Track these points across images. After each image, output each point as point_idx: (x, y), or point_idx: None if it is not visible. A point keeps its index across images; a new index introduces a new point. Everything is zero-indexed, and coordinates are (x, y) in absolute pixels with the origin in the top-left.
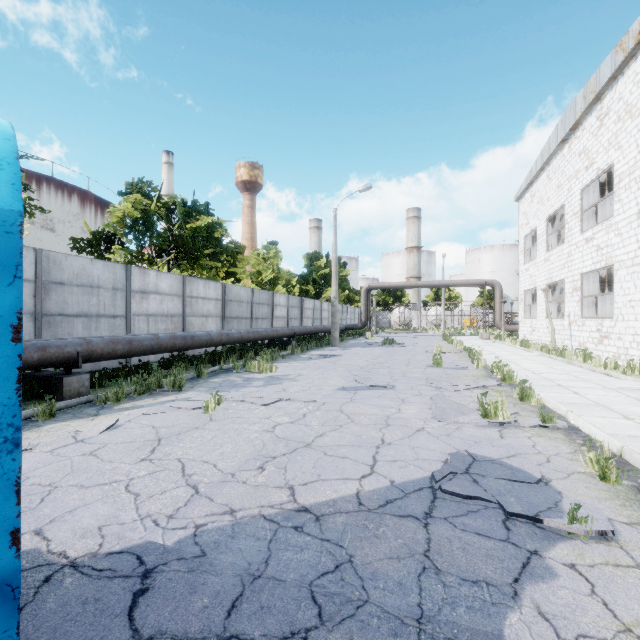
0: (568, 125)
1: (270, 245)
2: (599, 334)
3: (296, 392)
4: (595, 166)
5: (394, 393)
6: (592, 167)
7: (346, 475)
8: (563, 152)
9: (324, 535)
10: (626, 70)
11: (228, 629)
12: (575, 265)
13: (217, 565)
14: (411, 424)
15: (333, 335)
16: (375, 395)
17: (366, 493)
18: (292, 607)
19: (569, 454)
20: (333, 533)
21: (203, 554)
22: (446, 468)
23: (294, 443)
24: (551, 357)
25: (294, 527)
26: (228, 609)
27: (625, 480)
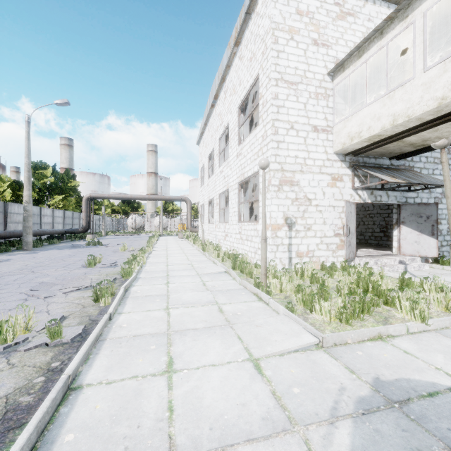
0: (213, 95)
1: None
2: (225, 233)
3: None
4: (223, 124)
5: None
6: (222, 124)
7: None
8: (213, 114)
9: None
10: (233, 62)
11: None
12: (217, 188)
13: None
14: None
15: (25, 239)
16: None
17: None
18: None
19: None
20: None
21: None
22: None
23: None
24: (199, 250)
25: None
26: None
27: None
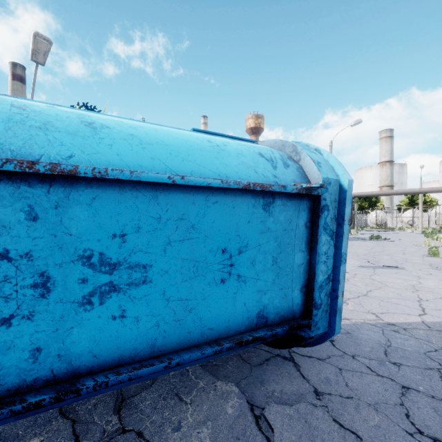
0: None
1: None
2: None
3: None
4: None
5: (407, 272)
6: None
7: (407, 312)
8: None
9: (415, 336)
10: None
11: (391, 360)
12: None
13: (361, 338)
14: (436, 291)
15: None
16: (391, 272)
17: (429, 322)
18: (421, 359)
19: None
20: (421, 336)
21: (349, 332)
22: None
23: (355, 293)
24: None
25: (392, 330)
26: (384, 353)
27: None
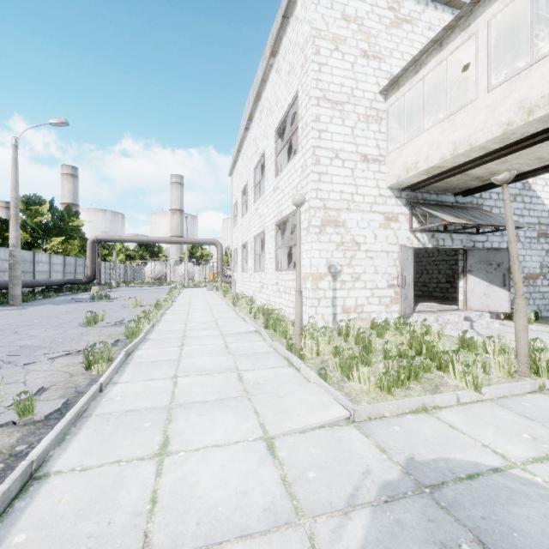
0: (247, 115)
1: None
2: (260, 284)
3: None
4: (259, 151)
5: None
6: (258, 151)
7: None
8: (248, 138)
9: None
10: (269, 76)
11: None
12: (252, 229)
13: None
14: None
15: (11, 292)
16: None
17: None
18: None
19: None
20: None
21: None
22: None
23: None
24: (229, 305)
25: None
26: None
27: None
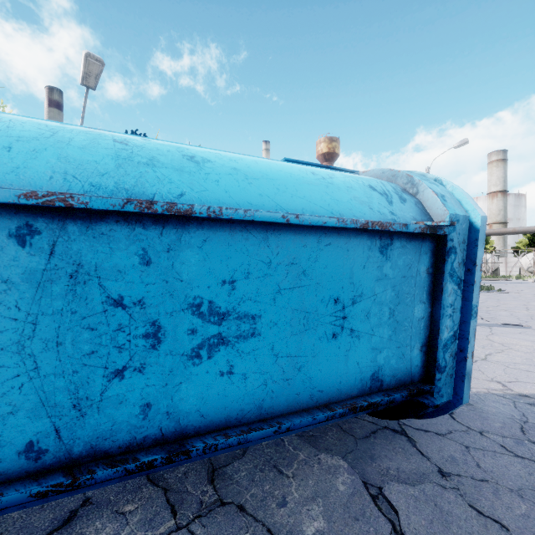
0: None
1: None
2: None
3: None
4: None
5: (534, 332)
6: None
7: None
8: None
9: None
10: None
11: (531, 439)
12: None
13: (487, 411)
14: None
15: None
16: (514, 331)
17: None
18: None
19: None
20: None
21: (470, 404)
22: None
23: None
24: None
25: (527, 403)
26: (520, 431)
27: None
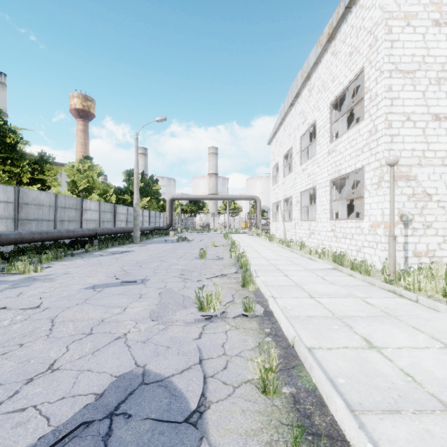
0: (294, 94)
1: (85, 159)
2: (309, 231)
3: (30, 296)
4: (307, 122)
5: (140, 288)
6: (306, 122)
7: None
8: (292, 112)
9: None
10: (322, 59)
11: None
12: (297, 186)
13: None
14: (118, 329)
15: (135, 234)
16: (118, 292)
17: None
18: None
19: (250, 351)
20: None
21: None
22: (79, 417)
23: None
24: (283, 247)
25: None
26: None
27: (286, 385)
